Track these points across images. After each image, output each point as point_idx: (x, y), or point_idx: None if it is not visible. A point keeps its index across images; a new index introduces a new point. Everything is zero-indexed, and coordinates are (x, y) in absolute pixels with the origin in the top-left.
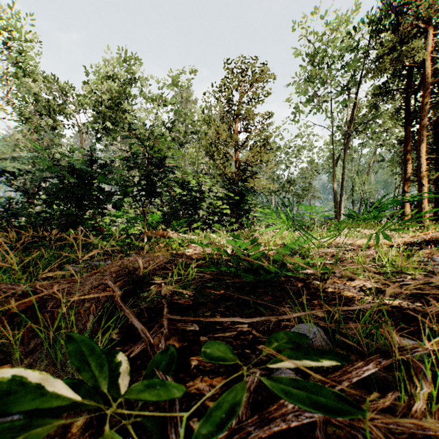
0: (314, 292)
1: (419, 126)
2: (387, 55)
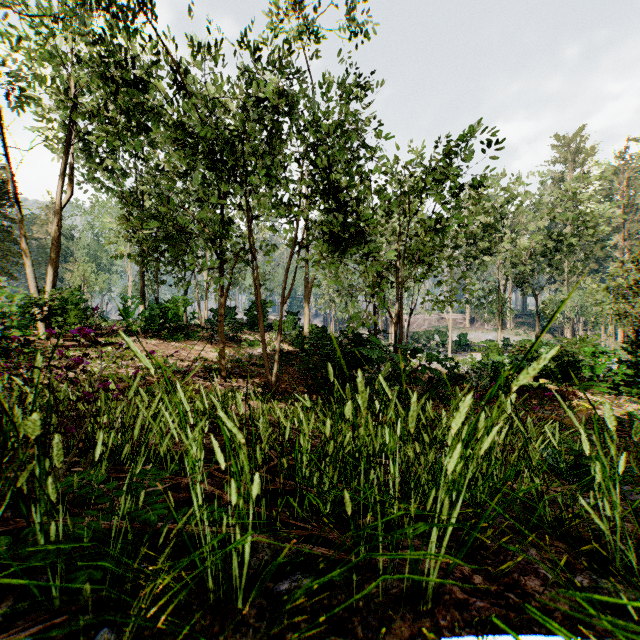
0: None
1: None
2: None
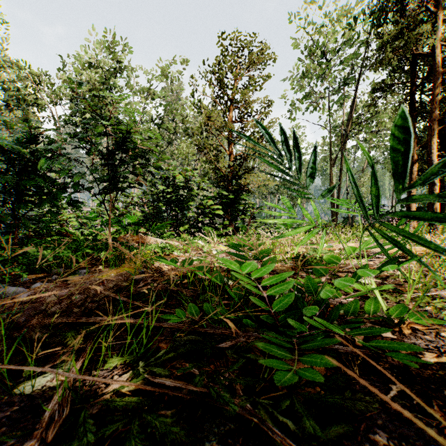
0: (402, 365)
1: (430, 119)
2: (396, 41)
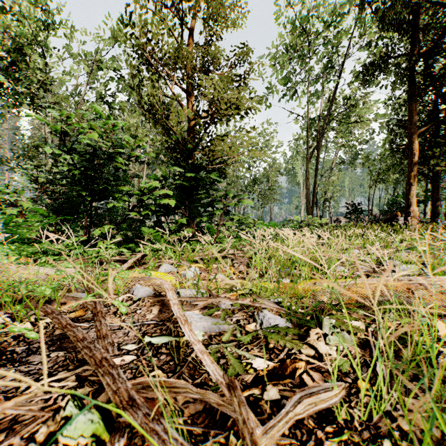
0: None
1: None
2: None
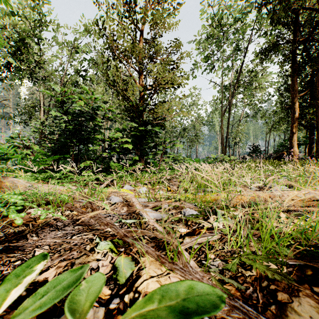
0: None
1: None
2: None
